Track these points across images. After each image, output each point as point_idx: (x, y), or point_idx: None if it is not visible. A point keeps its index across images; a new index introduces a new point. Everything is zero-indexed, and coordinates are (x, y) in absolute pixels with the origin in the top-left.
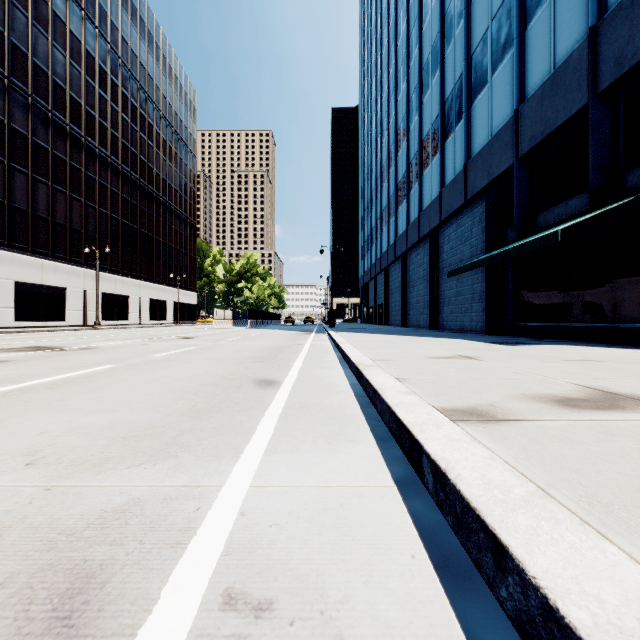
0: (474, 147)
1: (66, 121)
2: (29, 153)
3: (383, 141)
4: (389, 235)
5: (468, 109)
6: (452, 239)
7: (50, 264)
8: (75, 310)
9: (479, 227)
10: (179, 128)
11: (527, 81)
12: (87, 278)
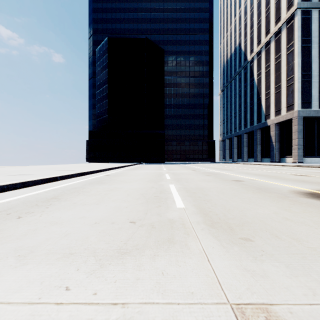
0: None
1: None
2: None
3: None
4: None
5: None
6: None
7: None
8: None
9: None
10: None
11: None
12: None
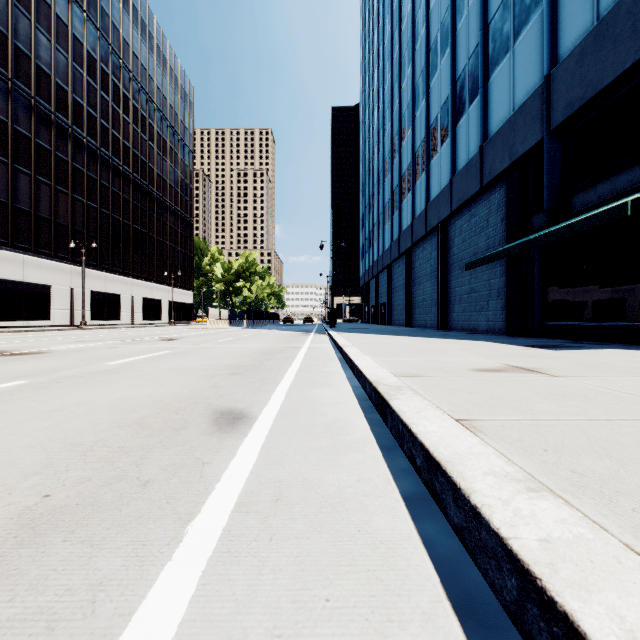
0: (492, 126)
1: (51, 109)
2: (9, 141)
3: (386, 133)
4: (392, 230)
5: (484, 84)
6: (464, 231)
7: (33, 260)
8: (61, 309)
9: (497, 215)
10: (174, 122)
11: (560, 41)
12: (74, 275)
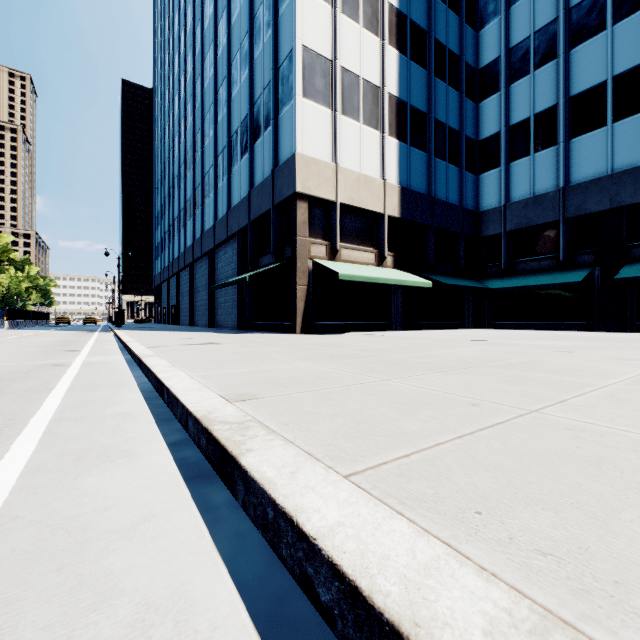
0: (233, 201)
1: None
2: None
3: (175, 155)
4: (180, 244)
5: (230, 173)
6: (223, 260)
7: None
8: None
9: (236, 257)
10: None
11: (254, 177)
12: None
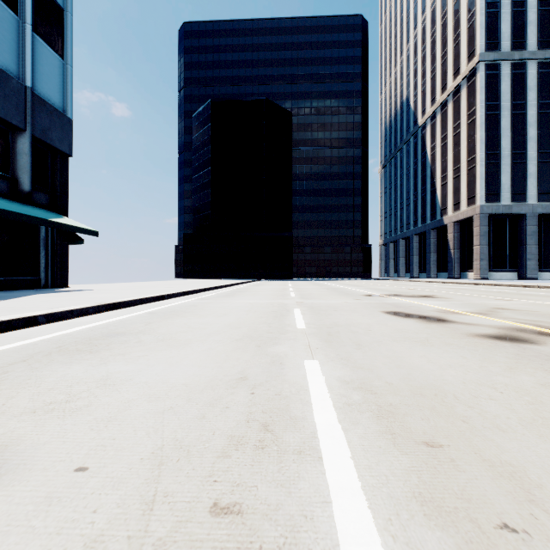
0: None
1: None
2: None
3: None
4: None
5: None
6: None
7: None
8: None
9: None
10: None
11: None
12: None
